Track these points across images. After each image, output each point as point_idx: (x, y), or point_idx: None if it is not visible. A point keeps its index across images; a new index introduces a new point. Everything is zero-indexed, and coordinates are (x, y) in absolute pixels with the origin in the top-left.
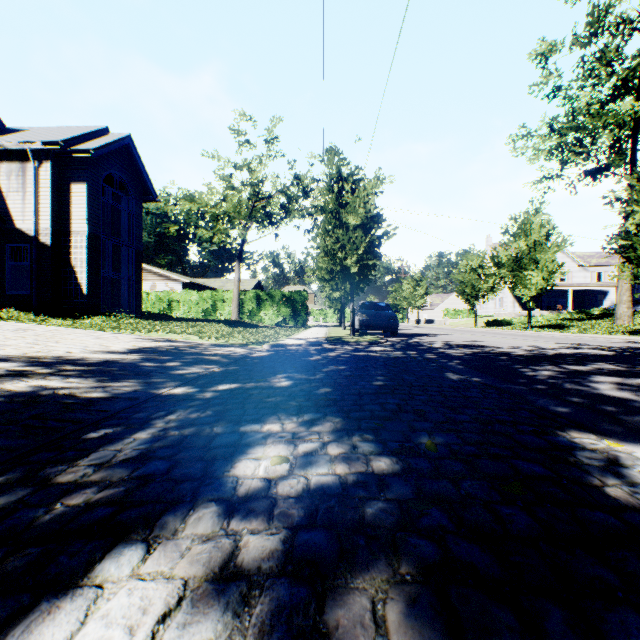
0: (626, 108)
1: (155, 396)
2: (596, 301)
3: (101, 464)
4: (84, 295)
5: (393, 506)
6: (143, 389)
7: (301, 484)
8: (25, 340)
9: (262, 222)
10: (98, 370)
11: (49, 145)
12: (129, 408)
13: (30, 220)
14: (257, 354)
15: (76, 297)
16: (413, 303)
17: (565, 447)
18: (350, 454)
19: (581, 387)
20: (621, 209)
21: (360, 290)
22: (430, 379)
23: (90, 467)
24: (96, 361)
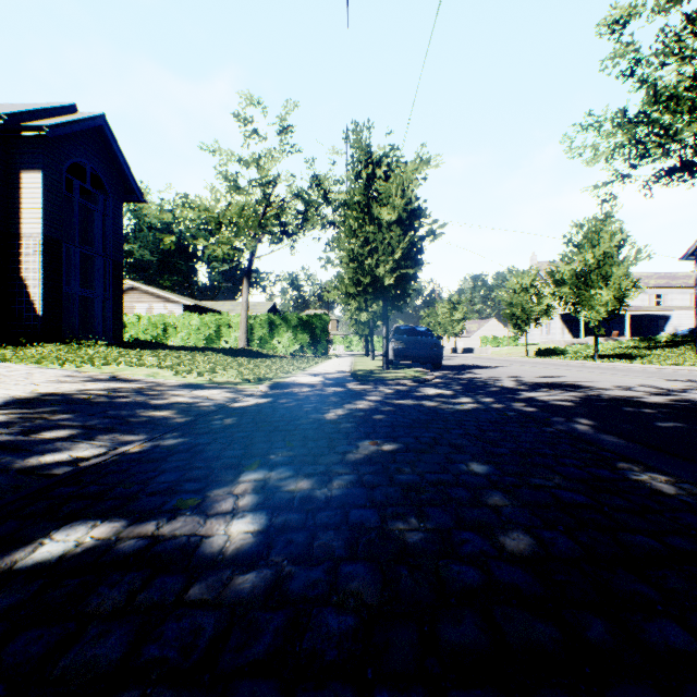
0: None
1: None
2: (656, 327)
3: None
4: (38, 316)
5: None
6: None
7: None
8: None
9: (276, 233)
10: None
11: None
12: None
13: None
14: (242, 402)
15: (28, 319)
16: (450, 329)
17: None
18: None
19: None
20: None
21: (396, 309)
22: (626, 501)
23: None
24: None
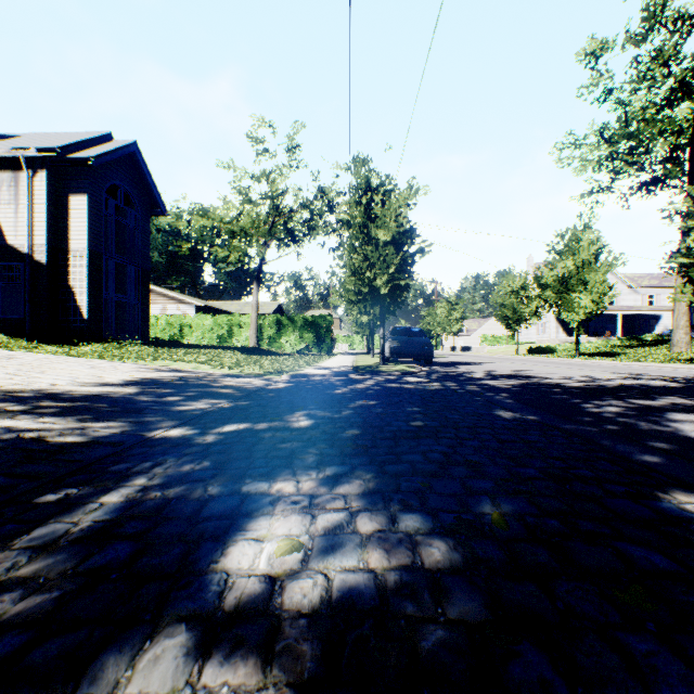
0: (685, 112)
1: (145, 440)
2: (648, 326)
3: (42, 547)
4: (84, 319)
5: (460, 637)
6: (132, 431)
7: (318, 589)
8: (5, 370)
9: (283, 240)
10: (82, 406)
11: (44, 152)
12: (108, 457)
13: (23, 236)
14: (274, 386)
15: (75, 321)
16: (448, 328)
17: (678, 519)
18: (388, 533)
19: (661, 428)
20: (682, 223)
21: (391, 314)
22: (478, 418)
23: (25, 552)
24: (83, 395)
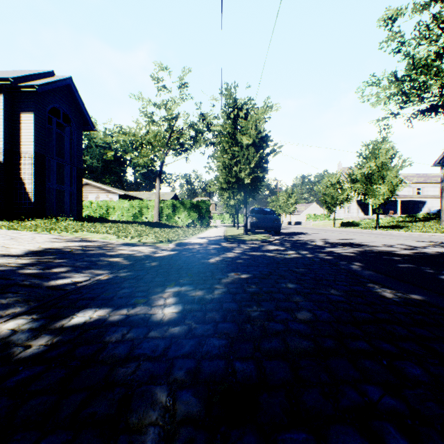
0: None
1: None
2: (417, 208)
3: None
4: (31, 202)
5: None
6: None
7: None
8: None
9: (177, 150)
10: None
11: (1, 81)
12: None
13: None
14: (160, 254)
15: (25, 203)
16: (286, 210)
17: None
18: None
19: None
20: None
21: (252, 198)
22: (364, 300)
23: None
24: None
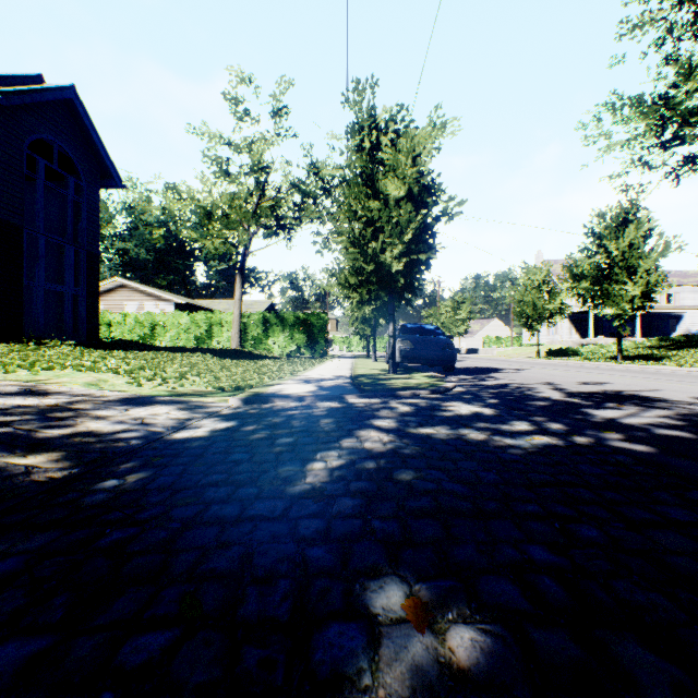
0: None
1: None
2: (667, 327)
3: None
4: None
5: None
6: None
7: None
8: None
9: (271, 227)
10: None
11: None
12: None
13: None
14: (189, 430)
15: None
16: (454, 329)
17: None
18: None
19: None
20: None
21: (405, 302)
22: None
23: None
24: None
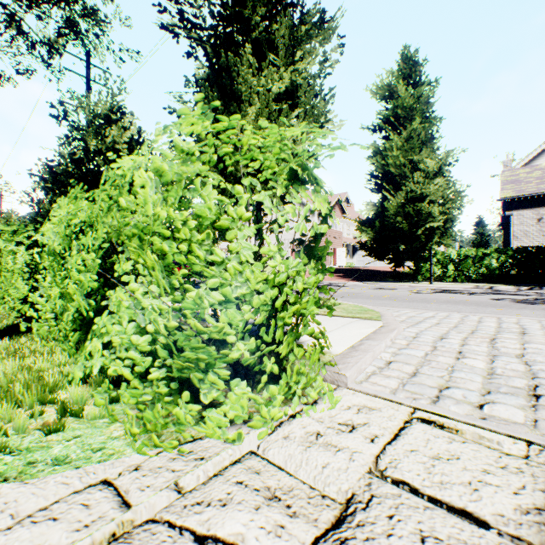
0: None
1: None
2: None
3: None
4: None
5: None
6: None
7: None
8: None
9: None
10: None
11: None
12: None
13: None
14: None
15: None
16: None
17: None
18: None
19: None
20: None
21: None
22: None
23: None
24: None
